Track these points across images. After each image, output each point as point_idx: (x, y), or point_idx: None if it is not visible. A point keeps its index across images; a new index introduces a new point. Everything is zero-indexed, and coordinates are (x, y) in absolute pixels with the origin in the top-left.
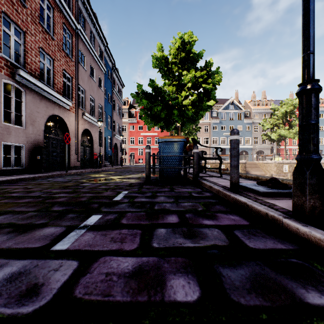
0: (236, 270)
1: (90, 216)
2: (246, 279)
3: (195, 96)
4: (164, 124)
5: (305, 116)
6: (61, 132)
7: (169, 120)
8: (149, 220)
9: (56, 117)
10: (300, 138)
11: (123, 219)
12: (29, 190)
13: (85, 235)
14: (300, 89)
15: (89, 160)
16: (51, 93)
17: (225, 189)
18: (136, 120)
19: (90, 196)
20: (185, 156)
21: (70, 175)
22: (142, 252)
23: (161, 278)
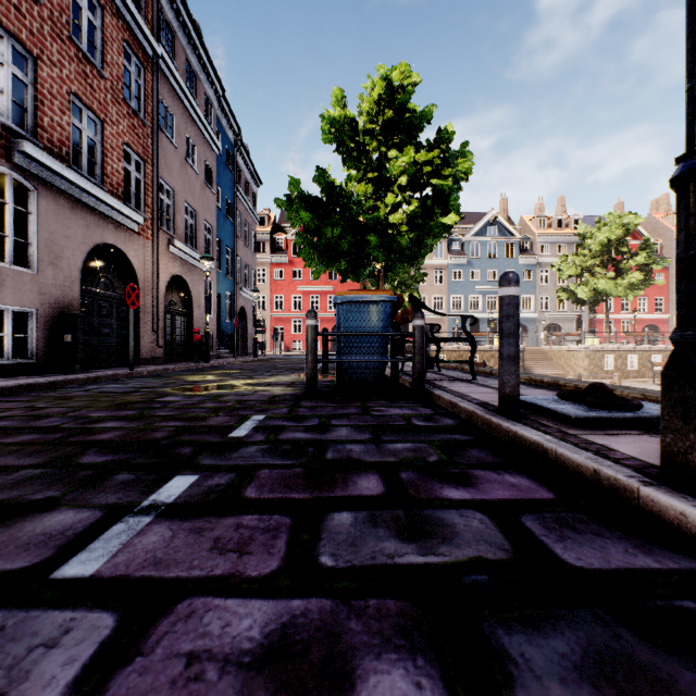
0: (543, 640)
1: (169, 479)
2: (576, 671)
3: (416, 206)
4: (349, 266)
5: (695, 235)
6: (120, 282)
7: (359, 257)
8: (312, 489)
9: (110, 249)
10: (683, 289)
11: (250, 486)
12: (37, 413)
13: (150, 533)
14: (684, 168)
15: (184, 345)
16: (98, 195)
17: (487, 409)
18: (287, 257)
19: (178, 426)
20: (395, 334)
21: (139, 377)
22: (291, 584)
23: (340, 671)
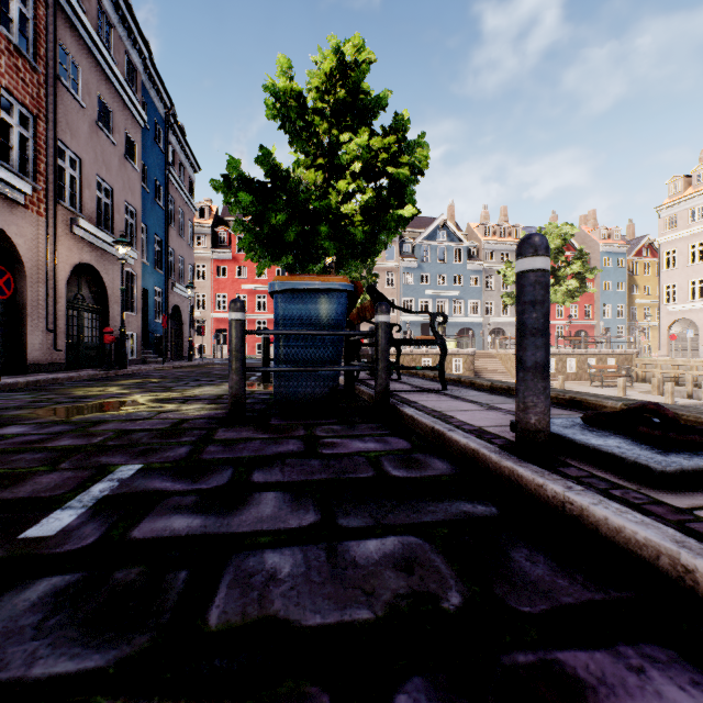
0: None
1: None
2: None
3: (371, 195)
4: (297, 261)
5: None
6: None
7: (307, 250)
8: None
9: None
10: None
11: None
12: None
13: None
14: None
15: (97, 348)
16: None
17: (494, 444)
18: (231, 253)
19: None
20: (352, 334)
21: (7, 391)
22: None
23: None
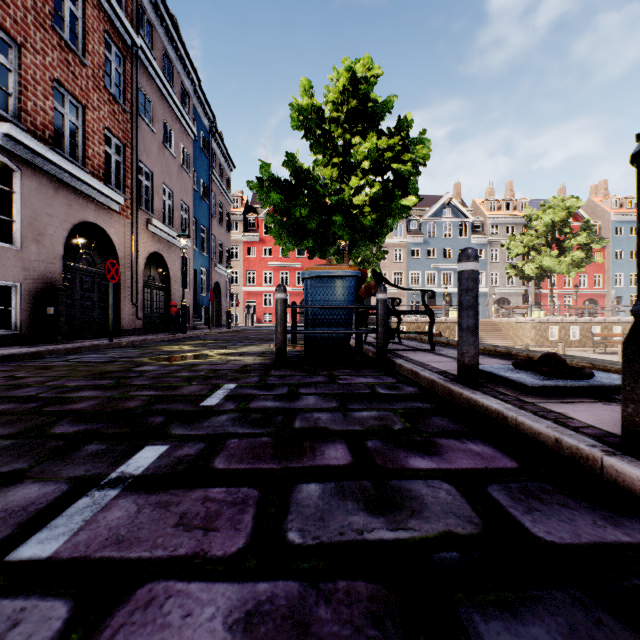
0: (522, 627)
1: (139, 449)
2: None
3: (378, 188)
4: (316, 244)
5: None
6: (101, 258)
7: (325, 236)
8: (281, 459)
9: (91, 227)
10: None
11: (218, 457)
12: (16, 383)
13: (114, 508)
14: None
15: (162, 317)
16: (80, 176)
17: (447, 377)
18: (259, 236)
19: (151, 395)
20: (360, 307)
21: (118, 347)
22: (258, 565)
23: None
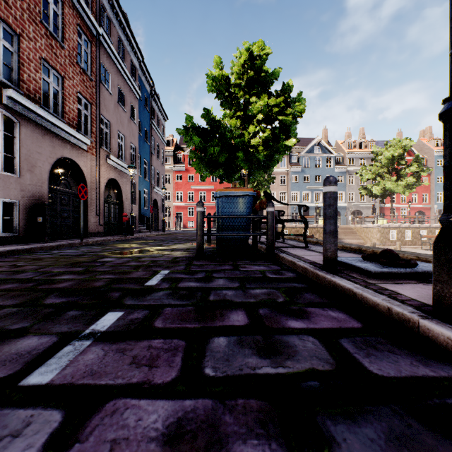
0: (358, 428)
1: (104, 314)
2: (382, 451)
3: (268, 133)
4: (224, 173)
5: None
6: (75, 183)
7: (231, 167)
8: (200, 321)
9: (68, 161)
10: (448, 187)
11: (158, 319)
12: (18, 269)
13: (89, 352)
14: (449, 106)
15: (117, 224)
16: (60, 125)
17: (316, 266)
18: (184, 167)
19: (111, 278)
20: (255, 217)
21: (87, 245)
22: (185, 389)
23: None
